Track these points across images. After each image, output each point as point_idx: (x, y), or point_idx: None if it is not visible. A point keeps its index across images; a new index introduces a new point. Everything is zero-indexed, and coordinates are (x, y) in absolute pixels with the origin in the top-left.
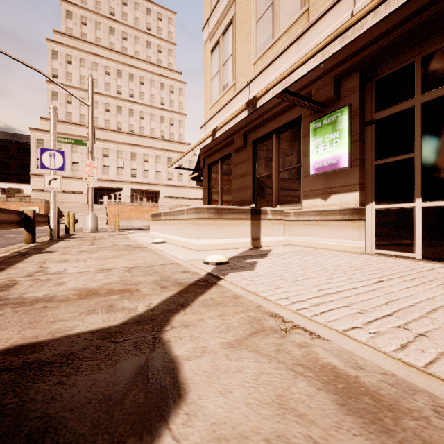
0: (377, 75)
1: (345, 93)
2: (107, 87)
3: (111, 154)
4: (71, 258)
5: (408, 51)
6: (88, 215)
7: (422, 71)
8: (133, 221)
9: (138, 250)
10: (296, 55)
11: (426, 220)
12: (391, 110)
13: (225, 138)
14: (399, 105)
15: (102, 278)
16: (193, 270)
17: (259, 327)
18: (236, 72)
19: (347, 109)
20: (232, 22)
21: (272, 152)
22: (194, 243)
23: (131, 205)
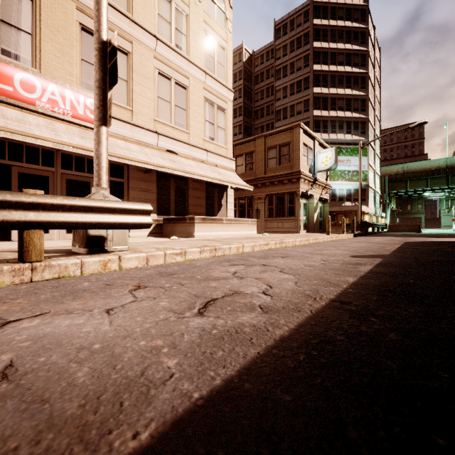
0: None
1: None
2: None
3: None
4: None
5: None
6: None
7: None
8: None
9: None
10: None
11: None
12: None
13: None
14: None
15: None
16: None
17: None
18: None
19: None
20: None
21: None
22: None
23: None
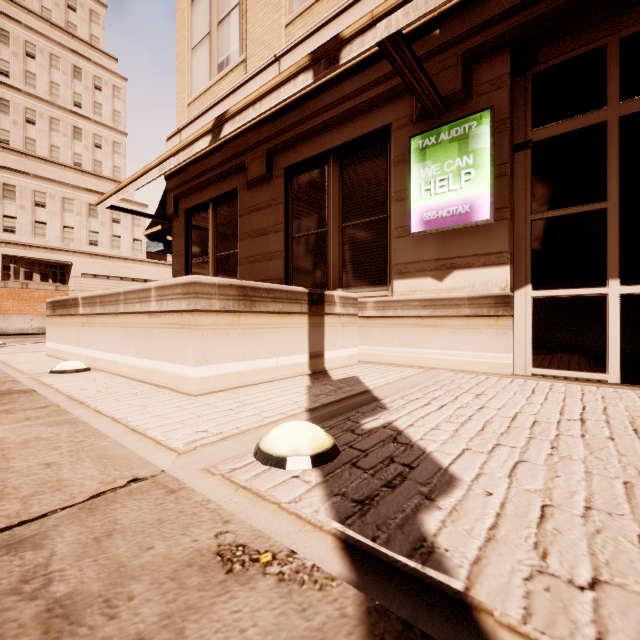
0: (536, 63)
1: (481, 87)
2: None
3: None
4: None
5: (594, 27)
6: None
7: (620, 63)
8: (6, 319)
9: None
10: None
11: (628, 316)
12: (563, 126)
13: (224, 160)
14: (579, 119)
15: None
16: (260, 526)
17: None
18: (247, 38)
19: (489, 116)
20: None
21: (326, 192)
22: (185, 376)
23: (2, 285)
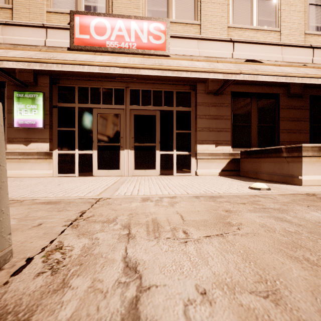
0: (59, 83)
1: (41, 84)
2: None
3: None
4: None
5: (73, 80)
6: None
7: (78, 93)
8: None
9: None
10: (1, 35)
11: (80, 159)
12: (66, 105)
13: None
14: (69, 104)
15: None
16: None
17: None
18: None
19: (42, 94)
20: None
21: None
22: None
23: None
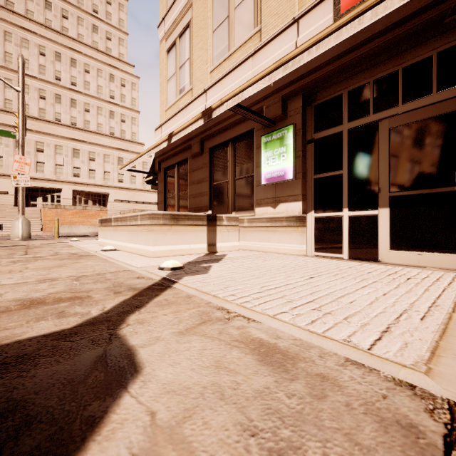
0: (315, 100)
1: (290, 112)
2: (41, 70)
3: (47, 149)
4: (1, 269)
5: (338, 84)
6: (18, 220)
7: (348, 103)
8: (76, 227)
9: (85, 258)
10: (250, 71)
11: (351, 226)
12: (326, 132)
13: (181, 143)
14: (332, 129)
15: (46, 288)
16: (148, 275)
17: (207, 318)
18: (193, 77)
19: (292, 128)
20: (189, 26)
21: (228, 161)
22: (149, 250)
23: (73, 208)
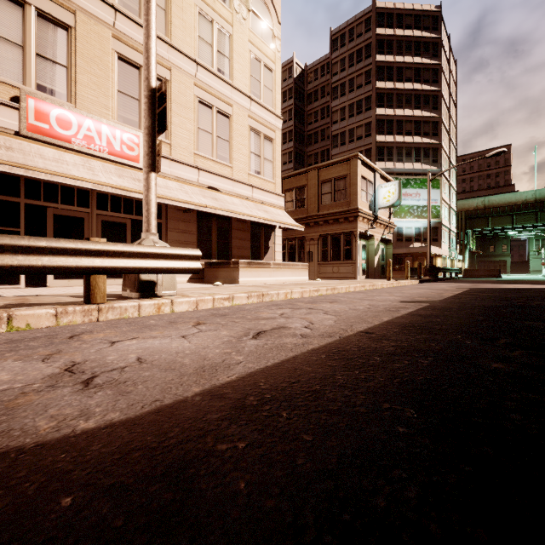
0: None
1: None
2: None
3: None
4: None
5: None
6: None
7: (25, 186)
8: None
9: None
10: None
11: None
12: (5, 198)
13: None
14: (11, 197)
15: None
16: None
17: None
18: None
19: None
20: None
21: None
22: None
23: None
